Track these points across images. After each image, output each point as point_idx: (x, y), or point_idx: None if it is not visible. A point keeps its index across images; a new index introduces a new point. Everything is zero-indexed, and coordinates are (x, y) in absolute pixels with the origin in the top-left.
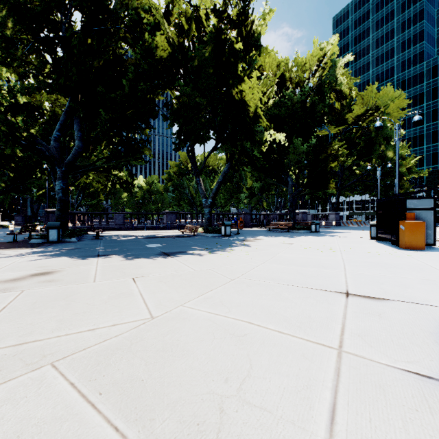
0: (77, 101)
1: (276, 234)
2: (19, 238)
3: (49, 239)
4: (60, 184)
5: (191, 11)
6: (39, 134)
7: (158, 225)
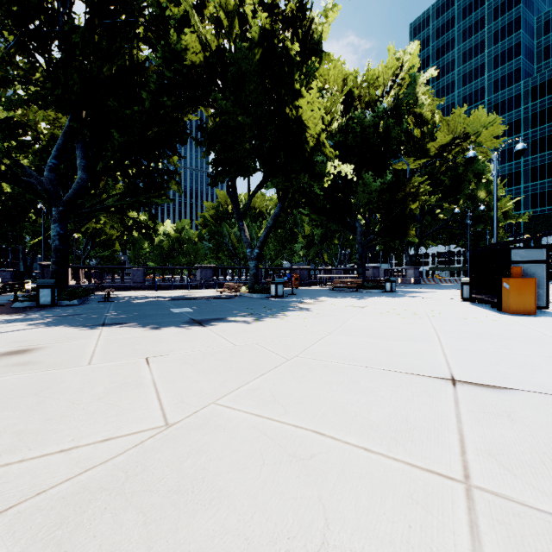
0: (80, 118)
1: (342, 295)
2: (1, 300)
3: (40, 302)
4: (57, 229)
5: (232, 3)
6: (32, 163)
7: (190, 283)
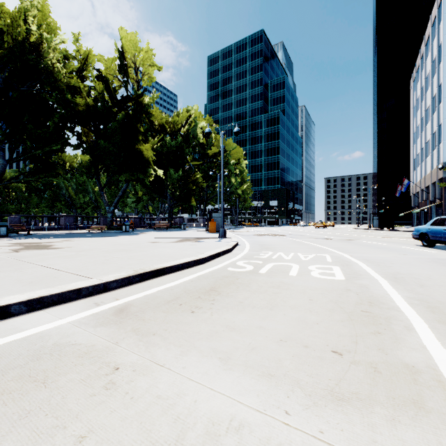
0: (1, 128)
1: (159, 231)
2: None
3: (0, 234)
4: None
5: (103, 86)
6: None
7: (56, 226)
